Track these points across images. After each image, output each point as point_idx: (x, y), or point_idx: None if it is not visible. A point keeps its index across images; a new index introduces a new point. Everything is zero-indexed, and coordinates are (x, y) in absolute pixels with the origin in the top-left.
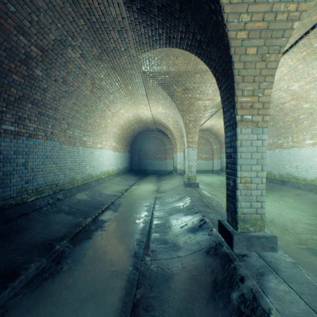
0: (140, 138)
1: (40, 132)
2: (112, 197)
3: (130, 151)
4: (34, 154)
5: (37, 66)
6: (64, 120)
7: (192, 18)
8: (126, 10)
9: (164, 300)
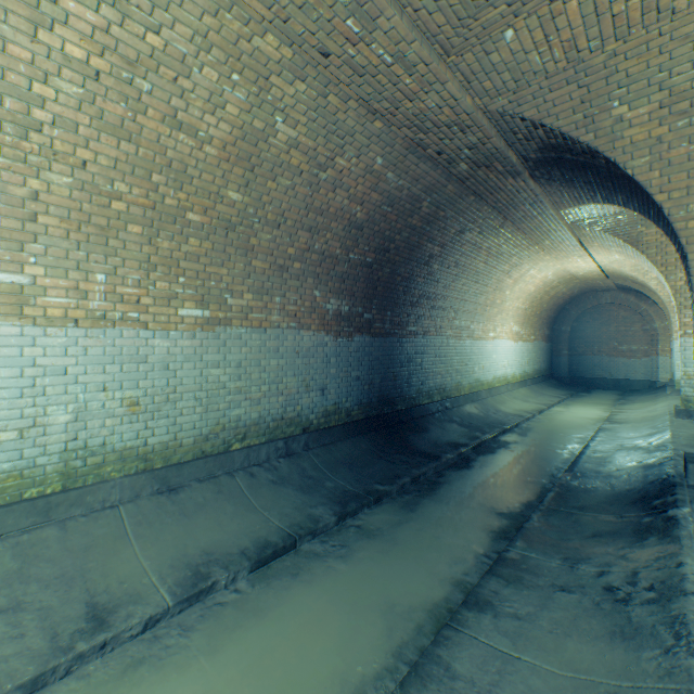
0: (572, 309)
1: (431, 329)
2: (515, 418)
3: (548, 337)
4: (426, 354)
5: (435, 261)
6: (451, 308)
7: (630, 195)
8: (539, 187)
9: (579, 498)
